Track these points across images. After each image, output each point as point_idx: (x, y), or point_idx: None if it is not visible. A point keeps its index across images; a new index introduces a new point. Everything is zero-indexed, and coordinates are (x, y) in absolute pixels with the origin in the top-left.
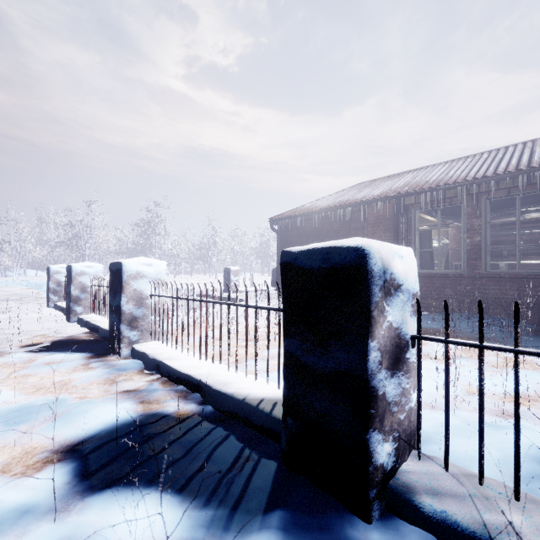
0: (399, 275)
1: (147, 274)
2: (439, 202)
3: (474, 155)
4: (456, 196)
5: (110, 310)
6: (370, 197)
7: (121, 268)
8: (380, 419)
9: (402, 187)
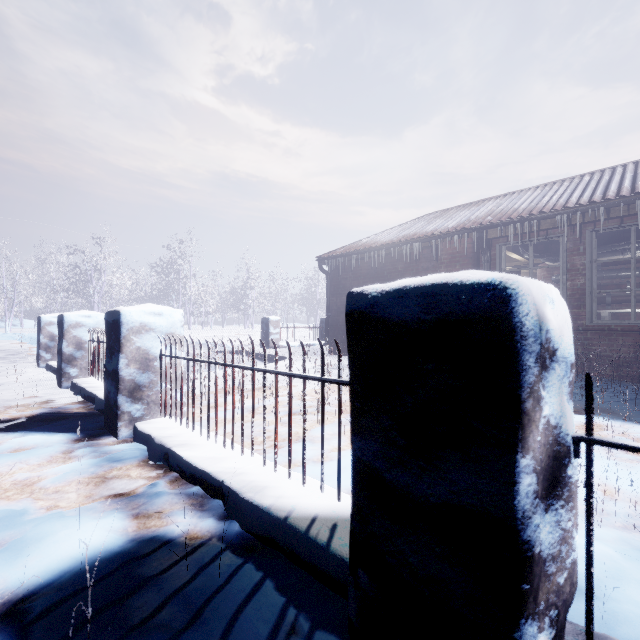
0: (554, 333)
1: (155, 327)
2: (531, 235)
3: (572, 178)
4: (554, 227)
5: (105, 375)
6: (444, 229)
7: (120, 319)
8: (535, 596)
9: (483, 217)
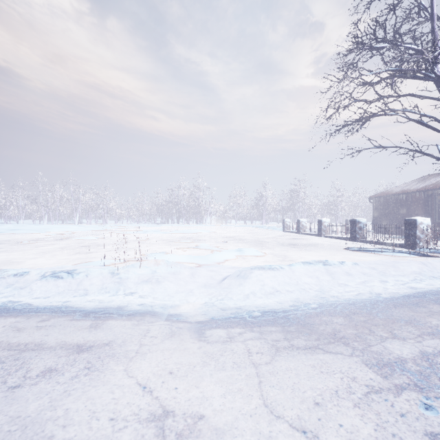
0: (361, 221)
1: (326, 222)
2: None
3: None
4: None
5: (318, 228)
6: (414, 190)
7: (321, 220)
8: (357, 233)
9: (430, 185)
